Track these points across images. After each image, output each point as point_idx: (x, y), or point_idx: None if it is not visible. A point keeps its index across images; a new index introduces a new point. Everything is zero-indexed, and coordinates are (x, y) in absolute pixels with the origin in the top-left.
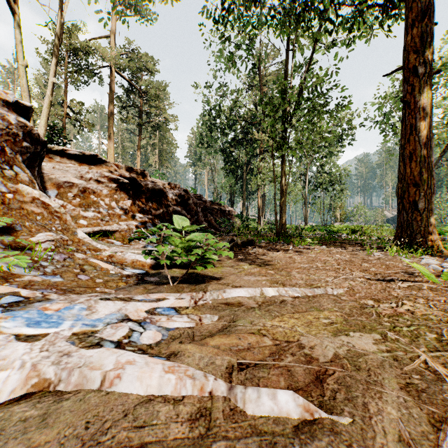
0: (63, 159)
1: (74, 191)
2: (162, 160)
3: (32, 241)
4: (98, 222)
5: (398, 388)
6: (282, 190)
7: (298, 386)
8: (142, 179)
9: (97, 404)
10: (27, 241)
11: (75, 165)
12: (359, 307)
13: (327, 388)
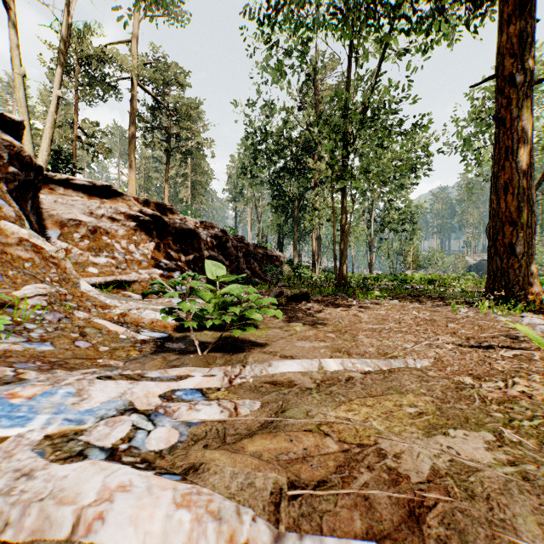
0: (68, 191)
1: (82, 231)
2: (195, 194)
3: (16, 296)
4: (112, 271)
5: (541, 533)
6: (342, 230)
7: (383, 528)
8: (168, 216)
9: None
10: (9, 295)
11: (83, 198)
12: (454, 388)
13: (430, 534)
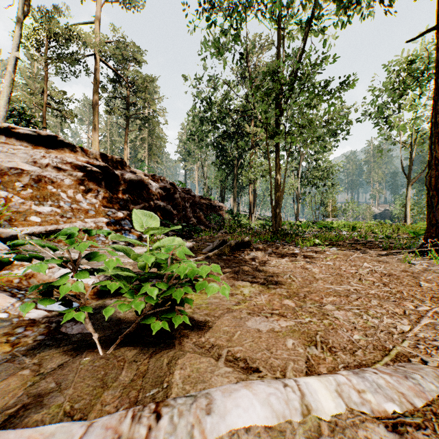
0: (11, 140)
1: (25, 180)
2: (151, 155)
3: None
4: (56, 219)
5: None
6: (277, 183)
7: None
8: (118, 168)
9: None
10: None
11: (27, 148)
12: None
13: None
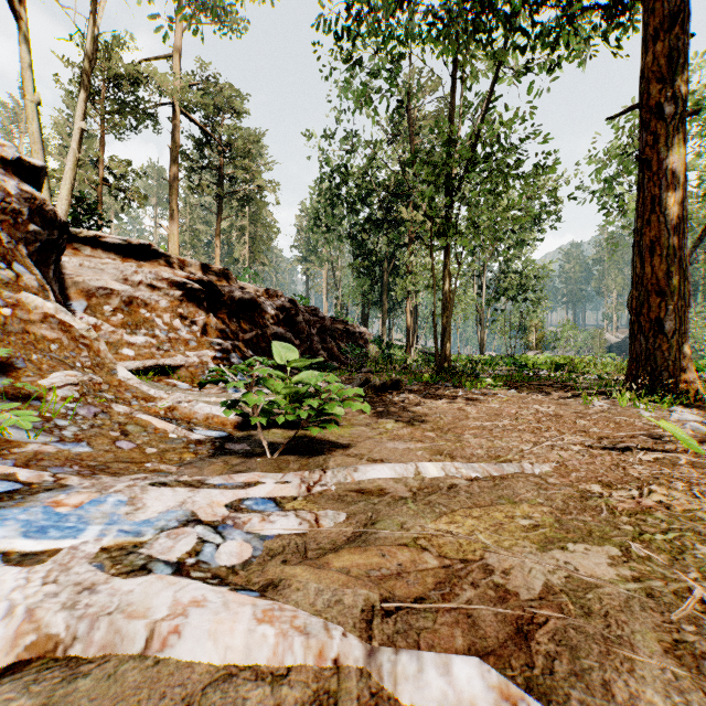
0: (96, 252)
1: (114, 302)
2: (254, 253)
3: (42, 386)
4: (152, 353)
5: (660, 650)
6: (445, 300)
7: (487, 645)
8: (223, 283)
9: (138, 683)
10: (34, 385)
11: (115, 261)
12: (578, 497)
13: (538, 651)
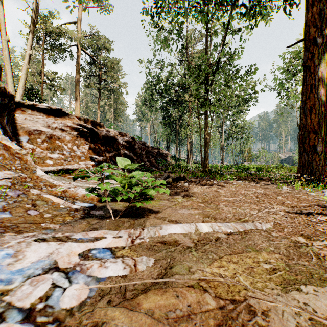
0: (33, 112)
1: (42, 137)
2: (116, 116)
3: None
4: (62, 162)
5: None
6: (206, 137)
7: None
8: (98, 129)
9: None
10: None
11: (43, 117)
12: (293, 246)
13: None
